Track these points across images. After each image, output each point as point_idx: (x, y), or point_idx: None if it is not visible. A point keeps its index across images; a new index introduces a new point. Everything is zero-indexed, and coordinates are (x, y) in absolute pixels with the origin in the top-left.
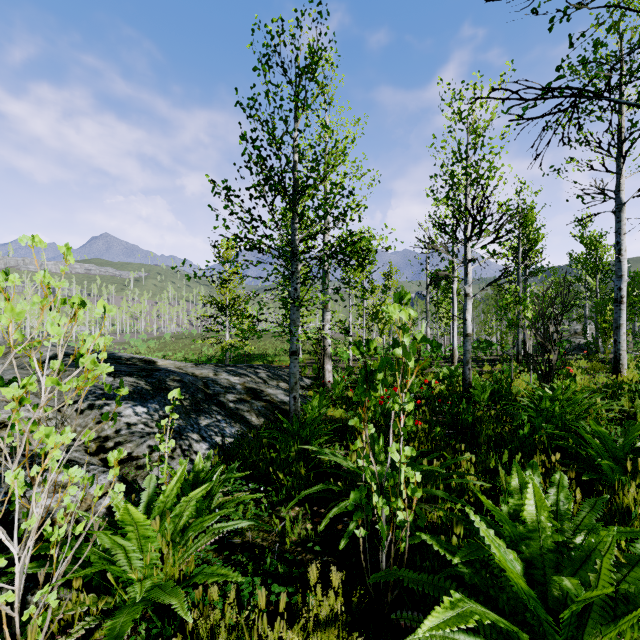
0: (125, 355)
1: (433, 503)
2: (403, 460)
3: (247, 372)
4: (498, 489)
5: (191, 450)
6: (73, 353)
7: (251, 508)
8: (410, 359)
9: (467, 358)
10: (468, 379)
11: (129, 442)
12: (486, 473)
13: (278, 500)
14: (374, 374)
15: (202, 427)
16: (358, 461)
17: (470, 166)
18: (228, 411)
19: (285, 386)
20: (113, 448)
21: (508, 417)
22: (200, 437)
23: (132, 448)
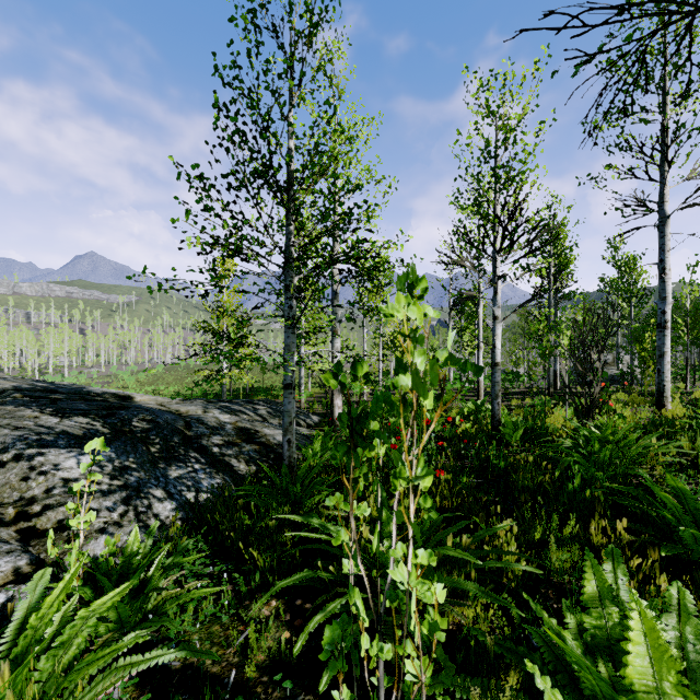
0: (97, 390)
1: (461, 596)
2: (414, 580)
3: (244, 409)
4: (546, 567)
5: (149, 512)
6: (27, 387)
7: (210, 602)
8: (426, 395)
9: (496, 391)
10: (497, 415)
11: (62, 505)
12: (530, 545)
13: (250, 588)
14: (365, 421)
15: (171, 480)
16: (344, 562)
17: (500, 167)
18: (210, 458)
19: None
20: (39, 514)
21: (550, 464)
22: (166, 494)
23: (65, 513)
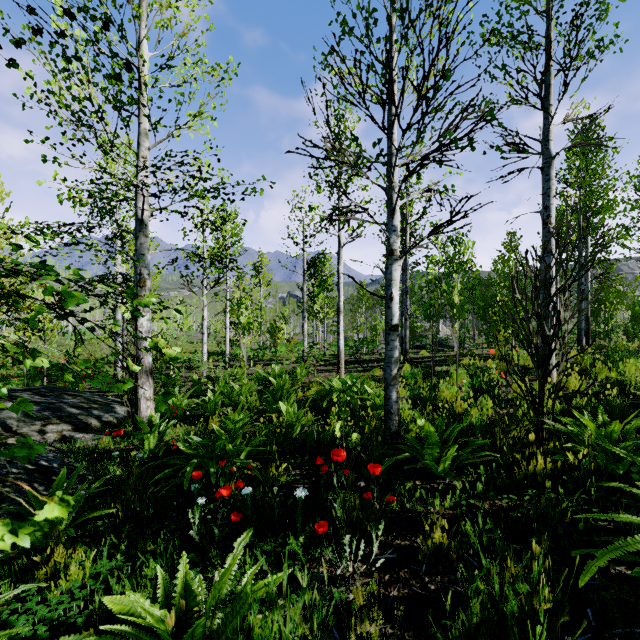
0: None
1: None
2: None
3: None
4: None
5: None
6: None
7: None
8: None
9: (393, 371)
10: (395, 411)
11: None
12: None
13: None
14: None
15: None
16: None
17: None
18: None
19: (61, 430)
20: None
21: None
22: None
23: None
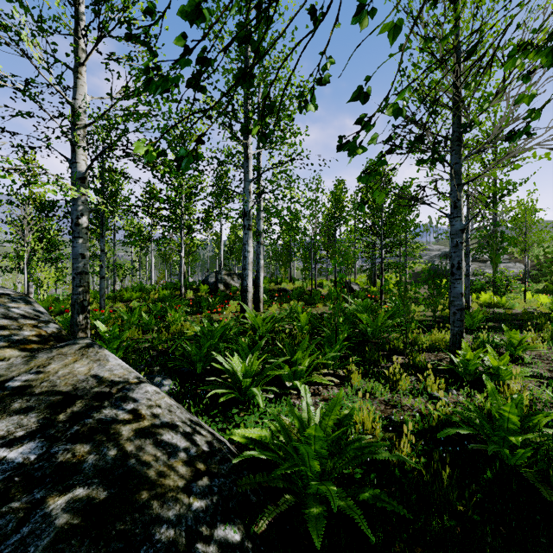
0: None
1: None
2: None
3: None
4: None
5: None
6: None
7: None
8: None
9: None
10: None
11: None
12: None
13: None
14: None
15: None
16: None
17: None
18: None
19: None
20: None
21: None
22: None
23: None
